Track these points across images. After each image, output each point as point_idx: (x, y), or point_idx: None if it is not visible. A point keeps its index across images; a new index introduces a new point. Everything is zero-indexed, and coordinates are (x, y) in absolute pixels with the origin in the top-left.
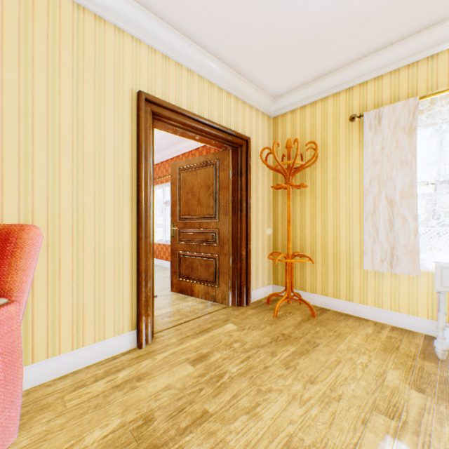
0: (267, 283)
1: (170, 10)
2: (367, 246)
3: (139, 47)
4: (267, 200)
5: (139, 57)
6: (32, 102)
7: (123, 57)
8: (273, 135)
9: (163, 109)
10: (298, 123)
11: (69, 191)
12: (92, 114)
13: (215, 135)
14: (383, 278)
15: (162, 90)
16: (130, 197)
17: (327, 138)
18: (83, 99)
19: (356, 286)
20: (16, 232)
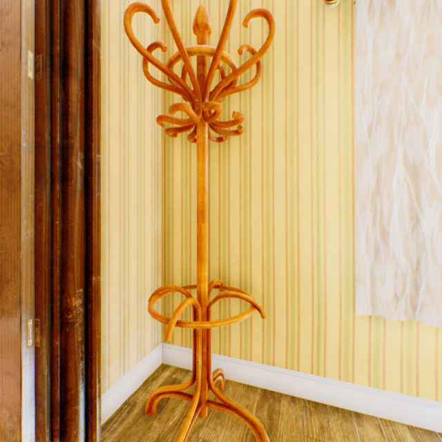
0: (152, 346)
1: None
2: (363, 266)
3: None
4: (152, 169)
5: None
6: None
7: None
8: (165, 38)
9: None
10: (215, 14)
11: None
12: None
13: None
14: (386, 327)
15: None
16: None
17: (275, 44)
18: None
19: (333, 345)
20: None
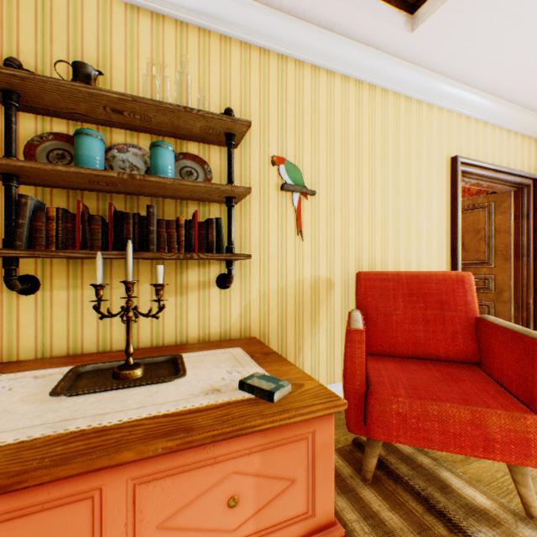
0: None
1: (486, 79)
2: None
3: (450, 117)
4: None
5: (450, 126)
6: (398, 183)
7: (441, 130)
8: None
9: (467, 166)
10: None
11: (414, 246)
12: (425, 183)
13: (504, 180)
14: None
15: (465, 149)
16: (445, 247)
17: None
18: (421, 173)
19: None
20: (466, 277)
